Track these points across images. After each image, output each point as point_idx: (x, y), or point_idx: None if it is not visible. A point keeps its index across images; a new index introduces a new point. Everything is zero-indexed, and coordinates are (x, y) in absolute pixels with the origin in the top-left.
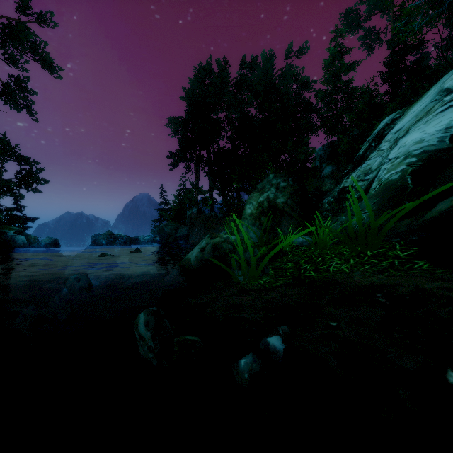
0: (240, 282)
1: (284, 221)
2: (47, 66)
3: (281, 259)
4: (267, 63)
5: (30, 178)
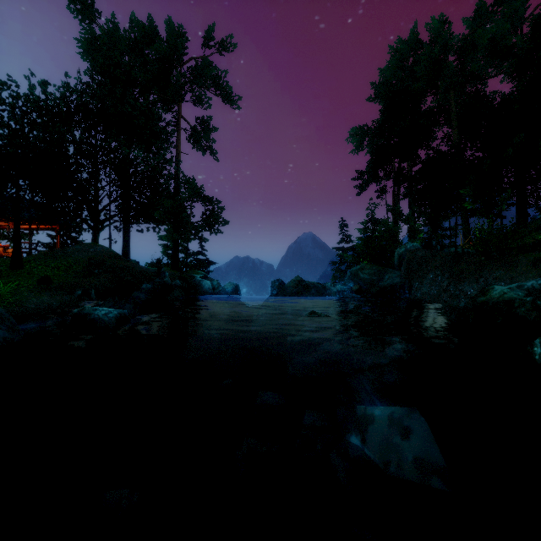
0: None
1: None
2: (227, 97)
3: None
4: (511, 3)
5: (213, 219)
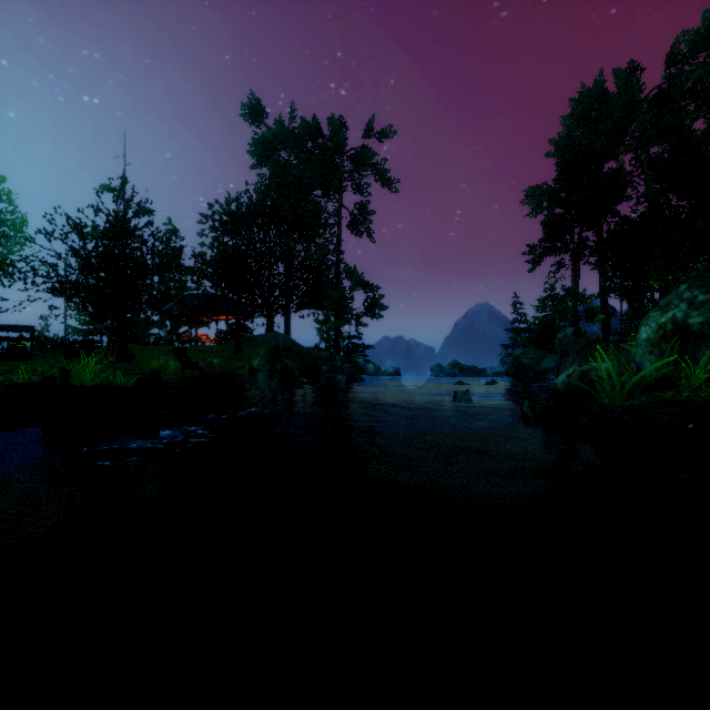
0: (604, 403)
1: (703, 347)
2: (386, 182)
3: (666, 390)
4: None
5: (374, 306)
